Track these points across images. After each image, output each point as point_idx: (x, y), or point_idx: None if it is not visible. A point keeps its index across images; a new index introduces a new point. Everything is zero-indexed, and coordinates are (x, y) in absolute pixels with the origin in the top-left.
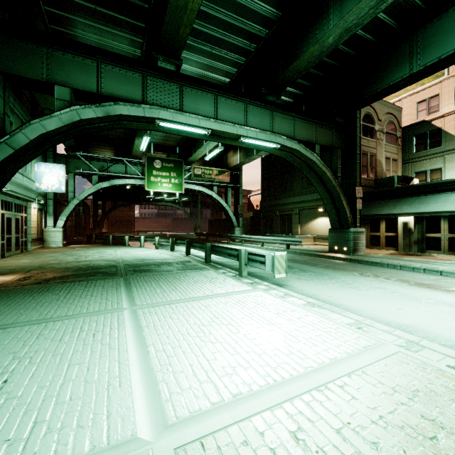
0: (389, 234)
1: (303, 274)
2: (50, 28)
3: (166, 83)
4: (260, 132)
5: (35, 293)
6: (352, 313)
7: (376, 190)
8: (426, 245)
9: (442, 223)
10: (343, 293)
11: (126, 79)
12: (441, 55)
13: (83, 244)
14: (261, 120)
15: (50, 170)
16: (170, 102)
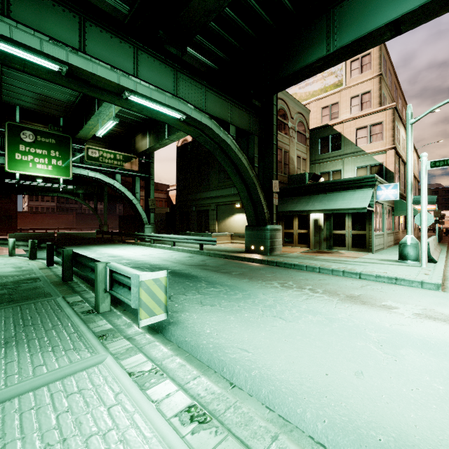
0: (301, 231)
1: (211, 291)
2: None
3: None
4: (156, 91)
5: None
6: (293, 445)
7: (290, 186)
8: (334, 242)
9: (347, 220)
10: (263, 334)
11: None
12: (357, 37)
13: None
14: (161, 78)
15: None
16: None
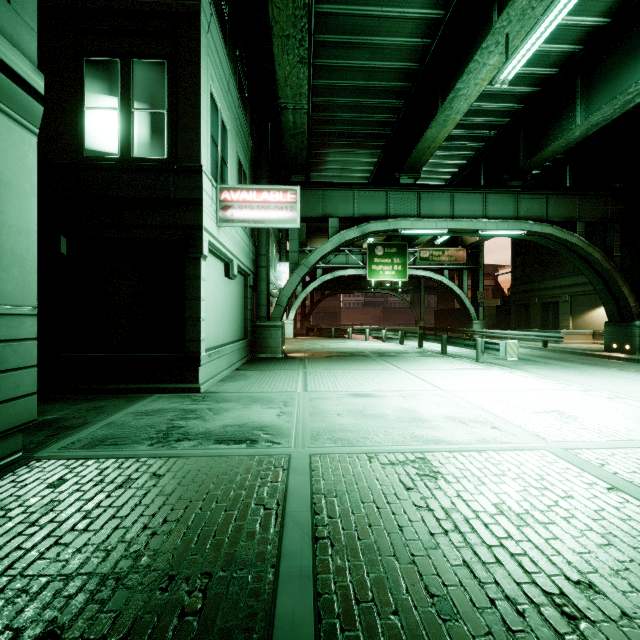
0: None
1: (547, 366)
2: (309, 162)
3: (406, 194)
4: (501, 222)
5: (332, 361)
6: (563, 381)
7: None
8: None
9: None
10: (575, 377)
11: (374, 199)
12: None
13: (307, 337)
14: (503, 207)
15: (287, 269)
16: (409, 209)
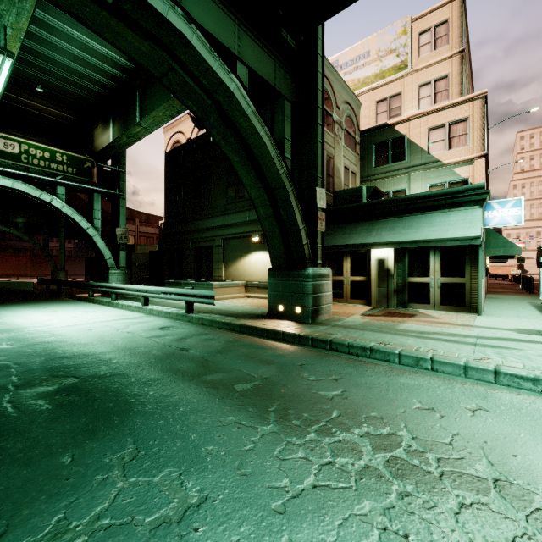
0: (356, 278)
1: None
2: None
3: None
4: None
5: None
6: None
7: (339, 206)
8: (410, 296)
9: (432, 261)
10: None
11: None
12: None
13: None
14: None
15: None
16: None
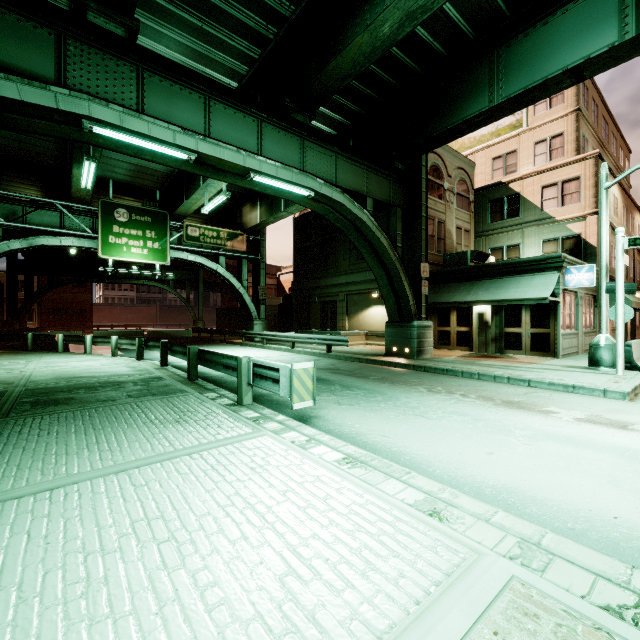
0: (461, 329)
1: (347, 393)
2: None
3: (110, 59)
4: (283, 168)
5: None
6: (421, 476)
7: (446, 269)
8: (506, 343)
9: (523, 314)
10: (404, 427)
11: (19, 33)
12: (528, 85)
13: None
14: (286, 151)
15: None
16: (119, 94)
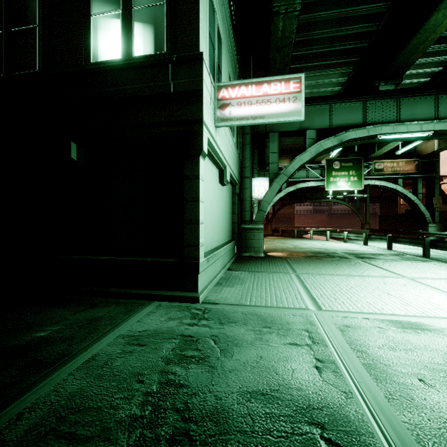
0: None
1: None
2: None
3: (383, 101)
4: None
5: (315, 263)
6: None
7: None
8: None
9: None
10: None
11: (350, 109)
12: None
13: (274, 237)
14: None
15: (259, 183)
16: (387, 116)
